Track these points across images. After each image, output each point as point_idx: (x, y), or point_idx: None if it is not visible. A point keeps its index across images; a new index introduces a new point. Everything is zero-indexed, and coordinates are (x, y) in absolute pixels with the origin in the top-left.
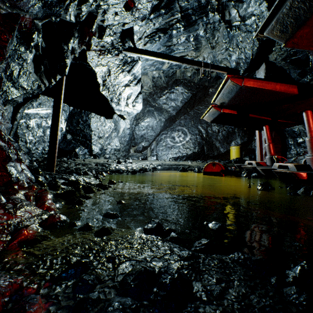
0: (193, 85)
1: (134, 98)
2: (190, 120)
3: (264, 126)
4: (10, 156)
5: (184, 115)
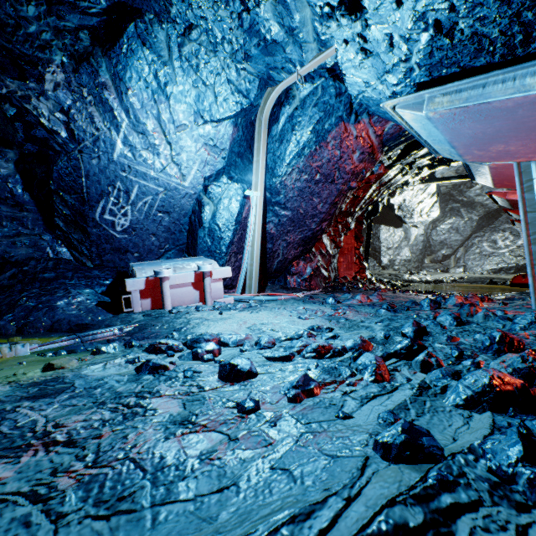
0: None
1: (428, 209)
2: None
3: None
4: (366, 268)
5: None
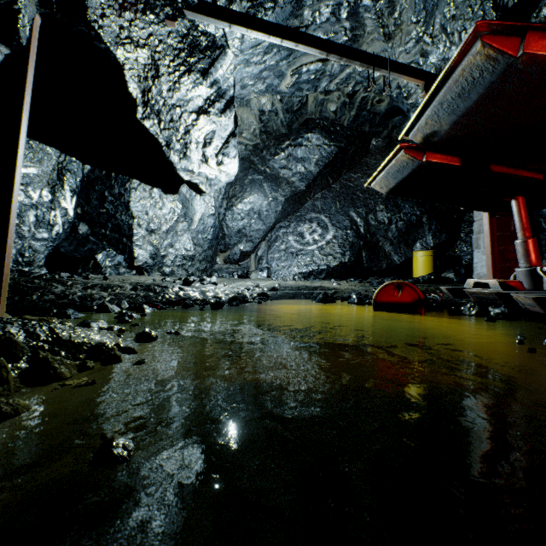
0: (341, 131)
1: (219, 145)
2: (334, 200)
3: (515, 199)
4: None
5: (321, 190)
